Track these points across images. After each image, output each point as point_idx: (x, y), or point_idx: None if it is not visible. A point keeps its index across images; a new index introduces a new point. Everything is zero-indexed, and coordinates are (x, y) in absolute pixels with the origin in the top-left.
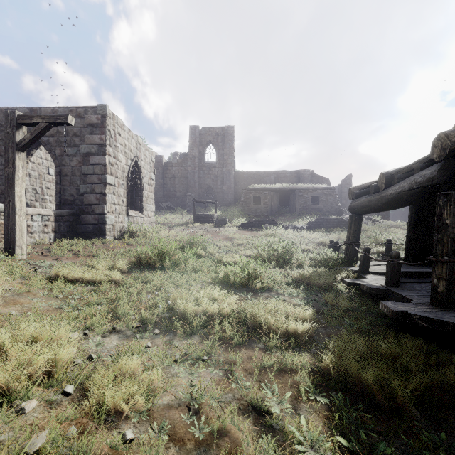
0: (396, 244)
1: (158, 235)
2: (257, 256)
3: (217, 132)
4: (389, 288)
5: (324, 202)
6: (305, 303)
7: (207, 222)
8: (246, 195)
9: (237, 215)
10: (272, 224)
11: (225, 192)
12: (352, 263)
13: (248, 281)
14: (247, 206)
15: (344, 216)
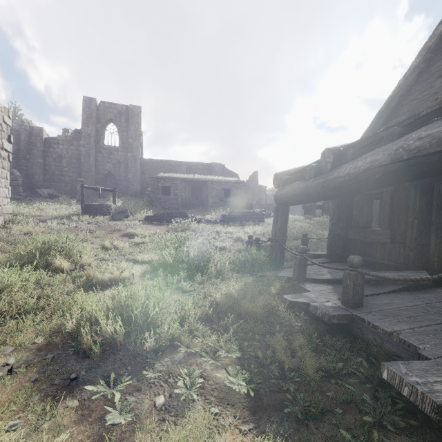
0: (311, 238)
1: (7, 233)
2: (160, 263)
3: (121, 110)
4: (356, 314)
5: (235, 195)
6: (246, 380)
7: (101, 214)
8: (154, 184)
9: (142, 207)
10: (183, 217)
11: (130, 180)
12: (279, 264)
13: (127, 336)
14: (154, 197)
15: (254, 210)
